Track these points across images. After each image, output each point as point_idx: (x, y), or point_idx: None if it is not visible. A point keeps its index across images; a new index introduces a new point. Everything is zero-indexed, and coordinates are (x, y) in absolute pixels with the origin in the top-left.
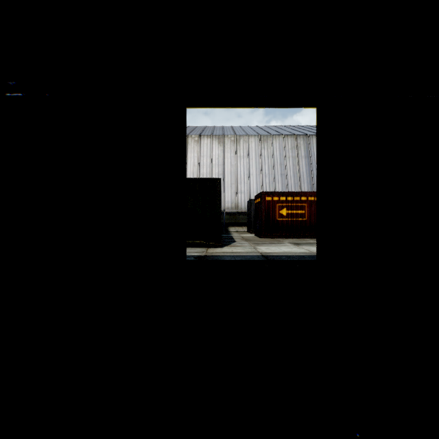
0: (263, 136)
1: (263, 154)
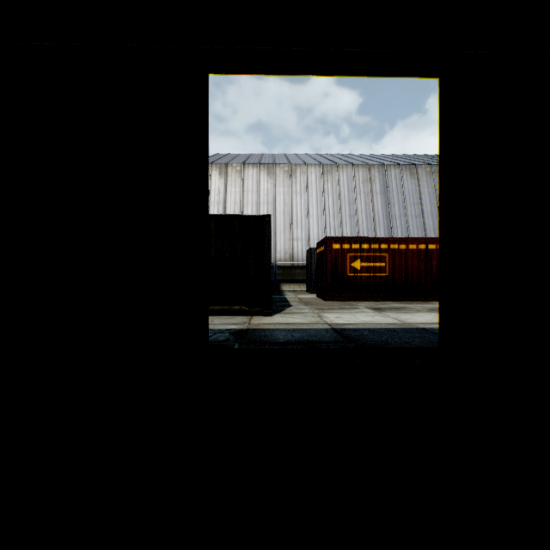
0: (327, 165)
1: (326, 189)
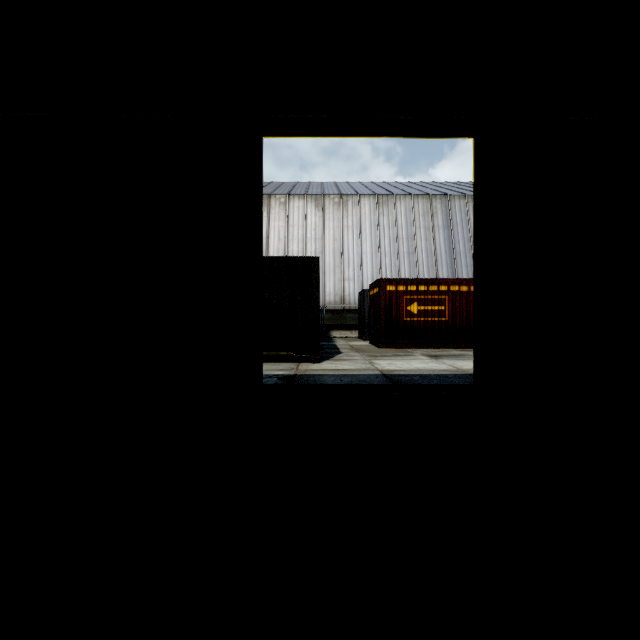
0: (382, 196)
1: (381, 223)
